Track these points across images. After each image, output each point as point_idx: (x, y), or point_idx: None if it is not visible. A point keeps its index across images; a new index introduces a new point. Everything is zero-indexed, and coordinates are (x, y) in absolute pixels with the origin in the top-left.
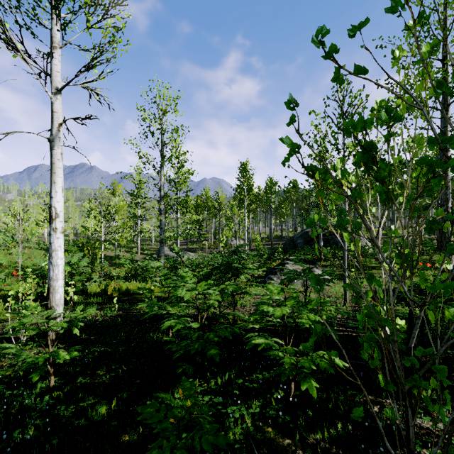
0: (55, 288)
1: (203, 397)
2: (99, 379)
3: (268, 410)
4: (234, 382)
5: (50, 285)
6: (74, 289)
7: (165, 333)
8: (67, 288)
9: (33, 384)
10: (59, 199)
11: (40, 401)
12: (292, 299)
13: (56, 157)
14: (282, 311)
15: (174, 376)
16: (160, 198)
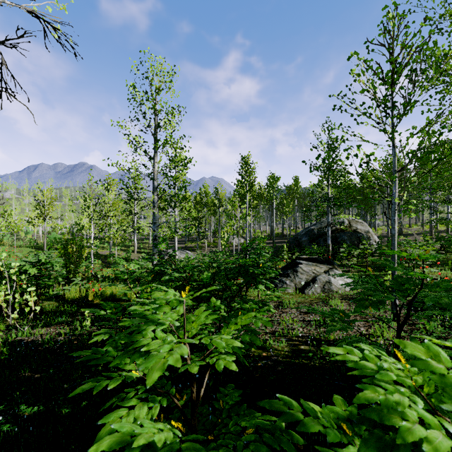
0: None
1: None
2: None
3: None
4: None
5: None
6: (34, 298)
7: None
8: (24, 296)
9: None
10: None
11: None
12: None
13: None
14: None
15: None
16: (153, 189)
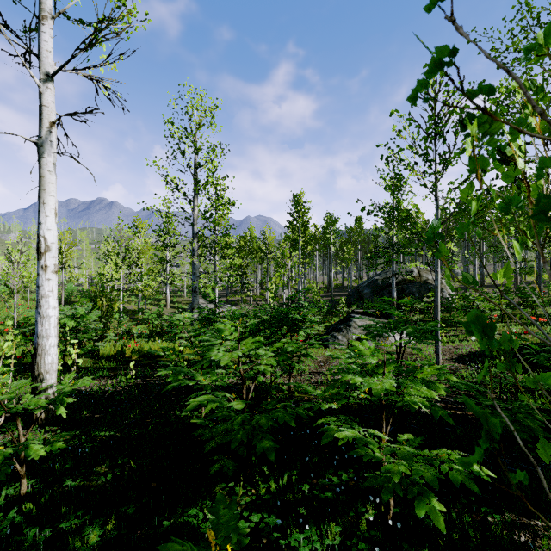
0: (45, 348)
1: (249, 513)
2: (98, 481)
3: (354, 541)
4: (296, 489)
5: (37, 344)
6: (78, 350)
7: (197, 409)
8: (68, 348)
9: (1, 487)
10: (51, 226)
11: (5, 518)
12: (391, 363)
13: (46, 168)
14: (384, 385)
15: (207, 477)
16: (193, 236)
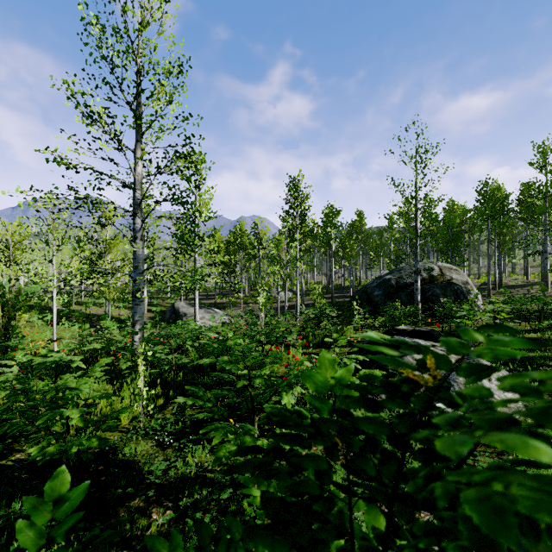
0: None
1: None
2: None
3: None
4: None
5: None
6: None
7: None
8: None
9: None
10: None
11: None
12: None
13: None
14: None
15: None
16: (134, 207)
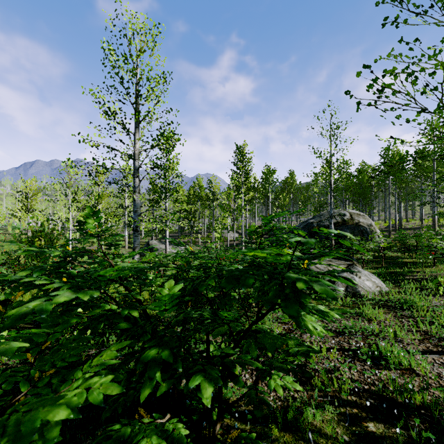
0: None
1: None
2: None
3: None
4: None
5: None
6: None
7: None
8: None
9: None
10: None
11: None
12: None
13: None
14: None
15: None
16: (134, 171)
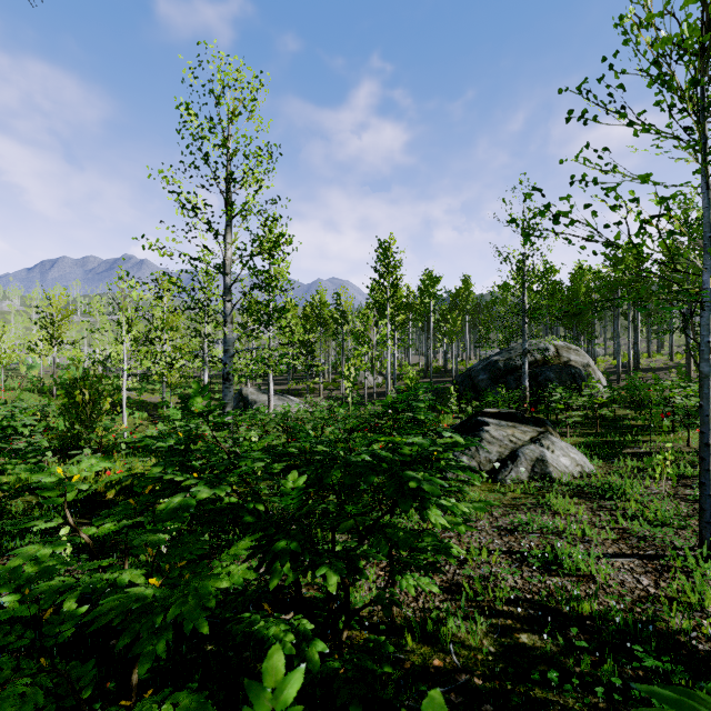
0: None
1: None
2: None
3: None
4: None
5: None
6: None
7: None
8: None
9: None
10: None
11: None
12: None
13: None
14: None
15: None
16: (224, 291)
